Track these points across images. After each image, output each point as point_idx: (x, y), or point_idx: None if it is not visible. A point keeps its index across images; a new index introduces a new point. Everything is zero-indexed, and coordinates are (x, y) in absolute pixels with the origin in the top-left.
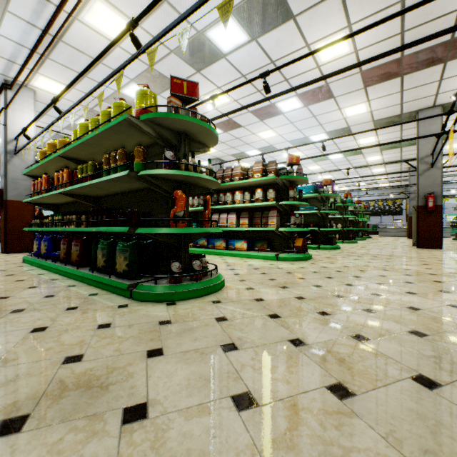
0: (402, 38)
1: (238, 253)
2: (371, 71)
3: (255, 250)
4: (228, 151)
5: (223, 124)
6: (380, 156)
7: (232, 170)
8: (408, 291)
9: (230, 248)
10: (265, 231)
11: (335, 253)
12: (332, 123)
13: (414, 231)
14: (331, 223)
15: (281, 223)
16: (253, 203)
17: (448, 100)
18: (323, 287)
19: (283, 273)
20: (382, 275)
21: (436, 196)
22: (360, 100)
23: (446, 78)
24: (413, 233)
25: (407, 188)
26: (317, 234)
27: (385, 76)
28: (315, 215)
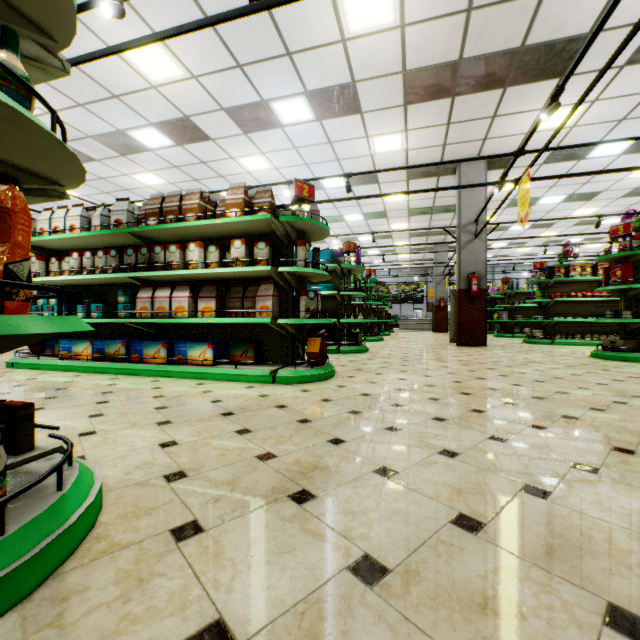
0: (467, 21)
1: (195, 371)
2: (418, 76)
3: (230, 363)
4: (187, 185)
5: (173, 127)
6: (407, 223)
7: (182, 199)
8: (574, 462)
9: (177, 361)
10: (250, 325)
11: (366, 360)
12: (354, 160)
13: (452, 324)
14: (356, 312)
15: (282, 309)
16: (226, 269)
17: (494, 151)
18: (403, 475)
19: (290, 423)
20: (475, 408)
21: (480, 277)
22: (397, 127)
23: (500, 116)
24: (451, 326)
25: (428, 271)
26: (335, 329)
27: (434, 91)
28: (332, 298)
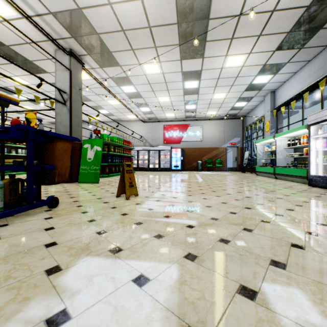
0: None
1: None
2: None
3: None
4: None
5: None
6: None
7: None
8: None
9: None
10: None
11: None
12: None
13: None
14: None
15: None
16: None
17: None
18: None
19: None
20: None
21: None
22: None
23: None
24: None
25: None
26: None
27: None
28: None
